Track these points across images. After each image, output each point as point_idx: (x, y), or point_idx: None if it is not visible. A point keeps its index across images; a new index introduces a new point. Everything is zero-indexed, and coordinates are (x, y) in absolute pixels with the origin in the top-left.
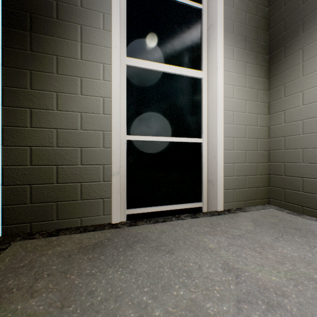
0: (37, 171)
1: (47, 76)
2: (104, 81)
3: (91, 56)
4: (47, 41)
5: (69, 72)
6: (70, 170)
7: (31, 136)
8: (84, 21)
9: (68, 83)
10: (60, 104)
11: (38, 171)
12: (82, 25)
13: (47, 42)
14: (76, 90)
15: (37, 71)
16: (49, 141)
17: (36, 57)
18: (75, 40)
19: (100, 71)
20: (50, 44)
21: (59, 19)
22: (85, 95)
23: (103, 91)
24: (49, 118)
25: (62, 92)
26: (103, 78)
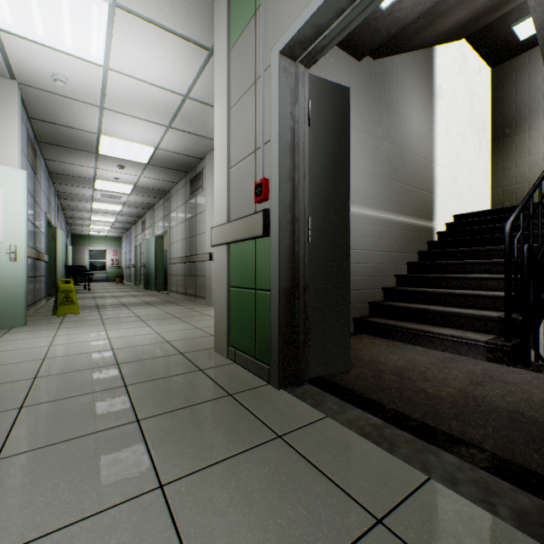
0: (505, 198)
1: (510, 155)
2: (542, 145)
3: (534, 136)
4: (510, 140)
5: (521, 149)
6: (521, 194)
7: (502, 183)
8: (530, 121)
9: (520, 154)
10: (516, 165)
11: (506, 197)
12: (528, 123)
13: (510, 140)
14: (525, 156)
15: (505, 155)
16: (511, 183)
17: (504, 149)
18: (524, 133)
19: (539, 141)
20: (511, 141)
21: (515, 127)
22: (530, 157)
23: (541, 151)
24: (510, 173)
25: (517, 160)
26: (541, 144)
